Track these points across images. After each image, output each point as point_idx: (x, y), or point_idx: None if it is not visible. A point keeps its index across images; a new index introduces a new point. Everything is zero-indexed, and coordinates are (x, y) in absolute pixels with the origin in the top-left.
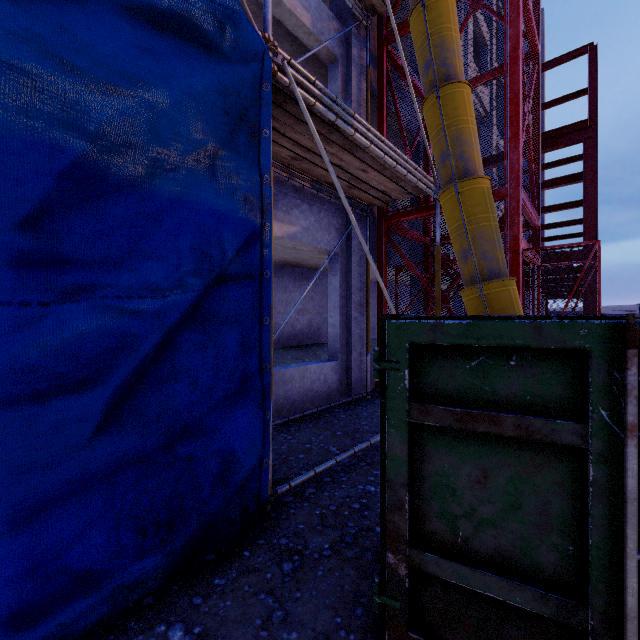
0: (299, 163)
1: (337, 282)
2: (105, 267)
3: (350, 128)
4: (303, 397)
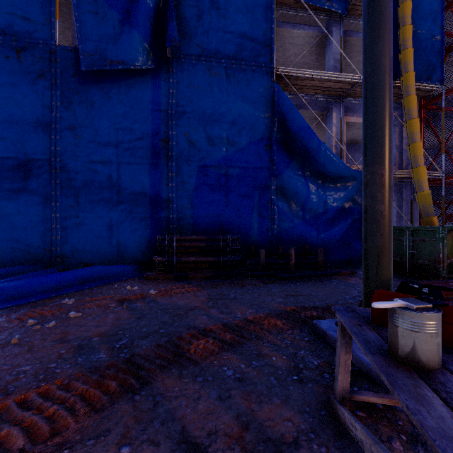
0: None
1: (395, 212)
2: (339, 219)
3: None
4: None
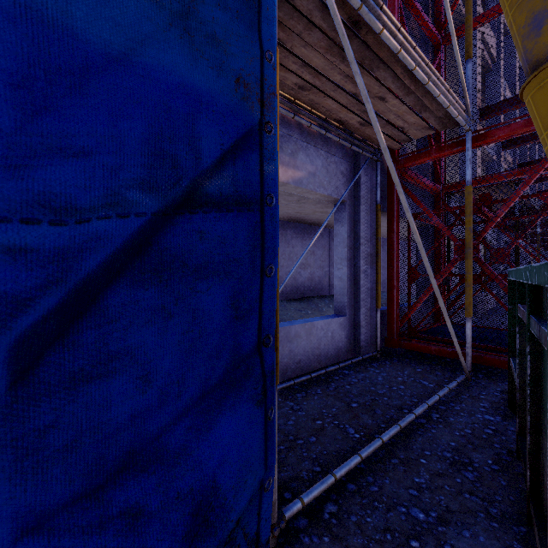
0: (307, 94)
1: (345, 232)
2: None
3: (377, 21)
4: (309, 356)
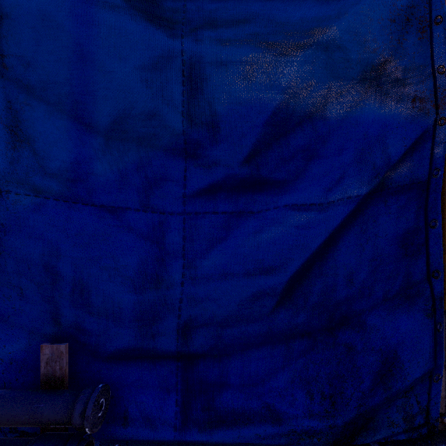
0: None
1: None
2: (290, 184)
3: None
4: None
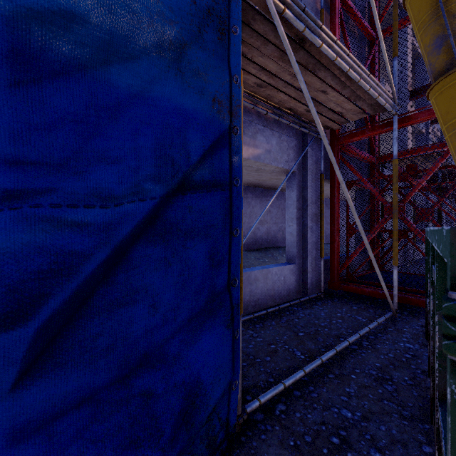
0: (263, 90)
1: (294, 196)
2: (39, 168)
3: (318, 38)
4: (266, 295)
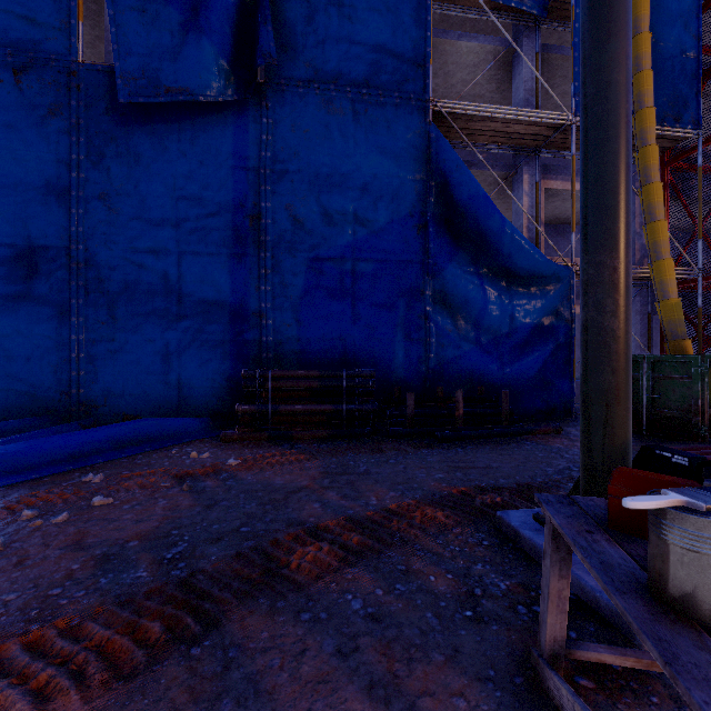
0: None
1: None
2: (534, 344)
3: None
4: None
